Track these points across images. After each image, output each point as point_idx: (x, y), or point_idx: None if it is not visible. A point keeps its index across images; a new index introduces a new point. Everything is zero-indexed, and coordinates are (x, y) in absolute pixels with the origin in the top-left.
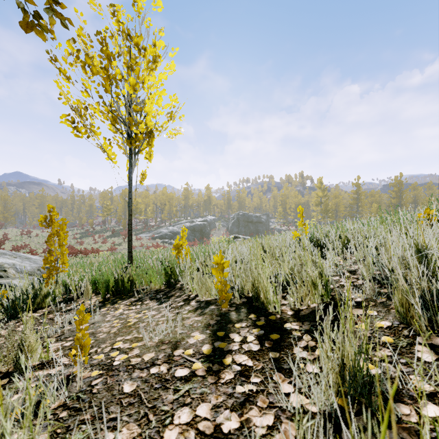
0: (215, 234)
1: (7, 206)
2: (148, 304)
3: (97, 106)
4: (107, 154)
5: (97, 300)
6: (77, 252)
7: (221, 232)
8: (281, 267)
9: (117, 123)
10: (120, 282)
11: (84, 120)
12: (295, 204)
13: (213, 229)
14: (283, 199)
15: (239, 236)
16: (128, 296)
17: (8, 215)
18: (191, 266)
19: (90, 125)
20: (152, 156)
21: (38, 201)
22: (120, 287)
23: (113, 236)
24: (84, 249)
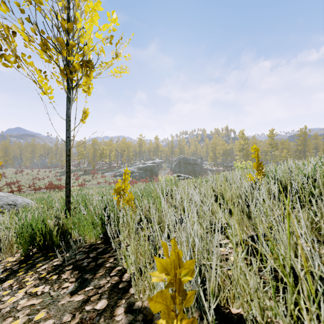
0: (161, 173)
1: (8, 152)
2: (62, 285)
3: (21, 25)
4: (39, 86)
5: (20, 256)
6: (54, 187)
7: (167, 172)
8: (254, 226)
9: (48, 48)
10: (48, 235)
11: (9, 44)
12: (222, 150)
13: (160, 169)
14: (213, 147)
15: (180, 175)
16: (56, 253)
17: (8, 159)
18: (135, 212)
19: (15, 50)
20: (90, 88)
21: (31, 148)
22: (48, 241)
23: (85, 175)
24: (59, 185)
